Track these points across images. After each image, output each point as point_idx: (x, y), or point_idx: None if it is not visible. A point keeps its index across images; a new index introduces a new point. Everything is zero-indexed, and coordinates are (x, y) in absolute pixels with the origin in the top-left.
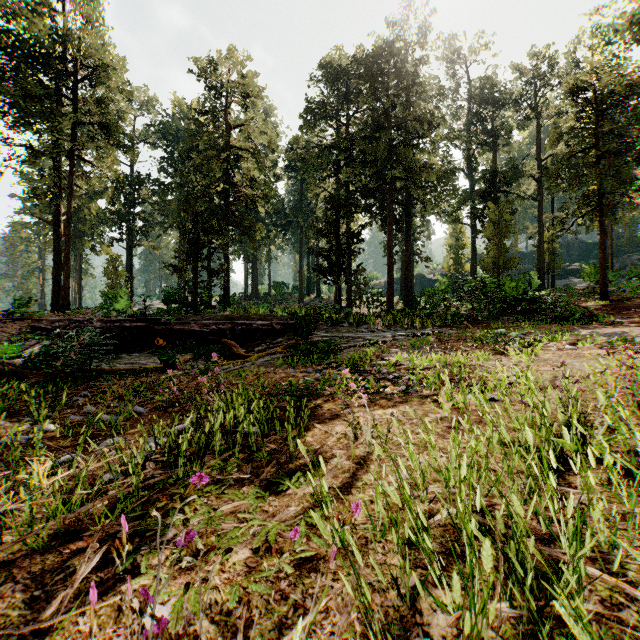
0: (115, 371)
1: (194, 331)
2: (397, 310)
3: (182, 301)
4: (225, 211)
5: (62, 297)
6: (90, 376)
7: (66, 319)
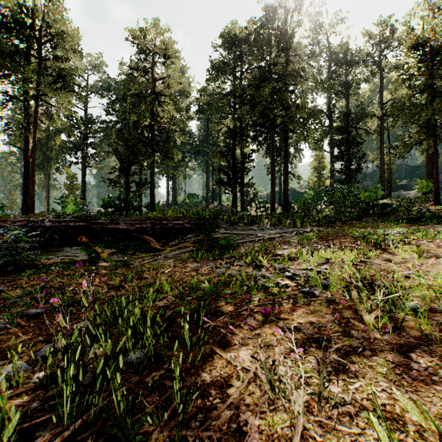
0: (45, 264)
1: (122, 229)
2: (278, 213)
3: (117, 206)
4: (151, 140)
5: (29, 203)
6: (16, 270)
7: (25, 220)
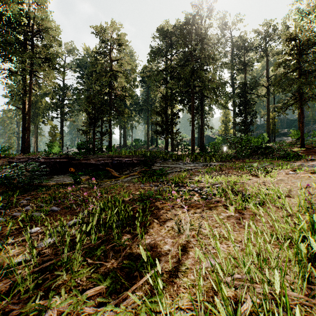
0: (48, 185)
1: (92, 163)
2: (196, 153)
3: (87, 148)
4: (109, 103)
5: (26, 146)
6: (33, 188)
7: (26, 157)
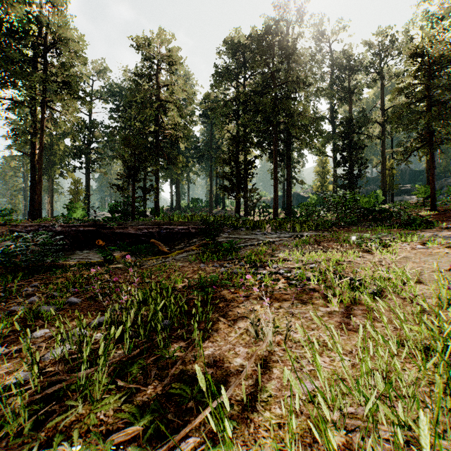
0: (65, 265)
1: (131, 234)
2: (281, 218)
3: (123, 211)
4: (156, 146)
5: (36, 209)
6: (43, 269)
7: (36, 225)
